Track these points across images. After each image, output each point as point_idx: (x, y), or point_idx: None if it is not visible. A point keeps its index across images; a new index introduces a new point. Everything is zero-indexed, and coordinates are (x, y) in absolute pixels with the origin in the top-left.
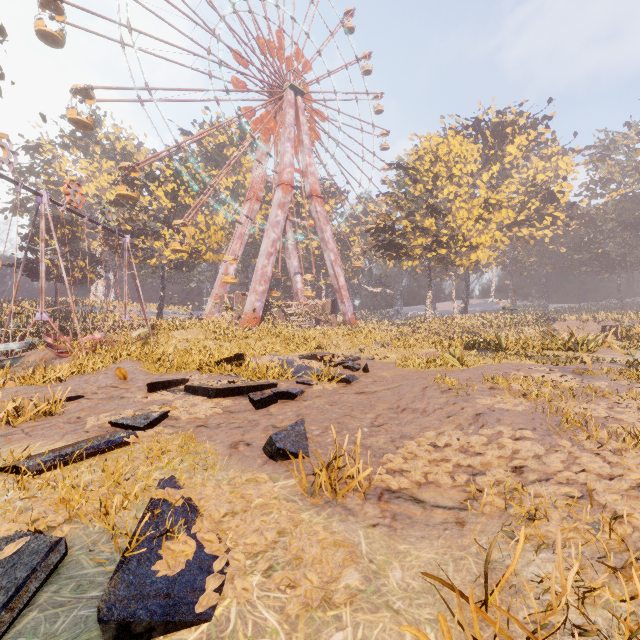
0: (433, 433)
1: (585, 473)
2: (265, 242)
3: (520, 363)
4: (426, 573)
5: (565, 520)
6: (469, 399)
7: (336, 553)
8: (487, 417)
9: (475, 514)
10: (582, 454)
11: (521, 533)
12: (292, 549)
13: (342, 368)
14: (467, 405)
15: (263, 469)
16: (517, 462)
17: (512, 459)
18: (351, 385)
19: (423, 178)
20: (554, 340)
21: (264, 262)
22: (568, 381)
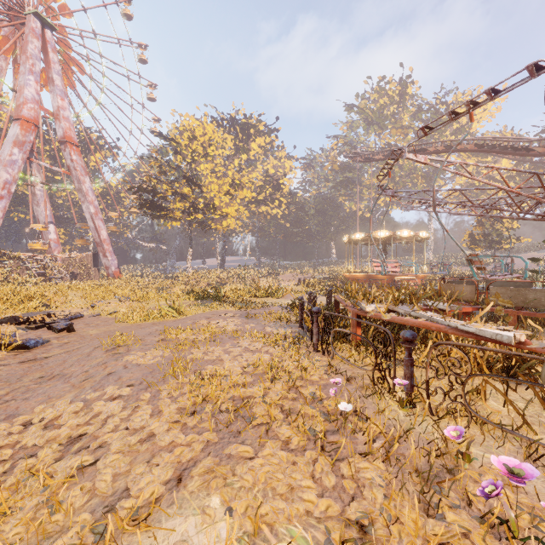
0: (43, 406)
1: (122, 431)
2: None
3: (224, 310)
4: None
5: (35, 507)
6: (122, 356)
7: None
8: (112, 376)
9: None
10: (144, 407)
11: None
12: None
13: (46, 330)
14: (112, 364)
15: None
16: (83, 430)
17: (88, 425)
18: (29, 351)
19: (183, 151)
20: (260, 290)
21: None
22: (230, 326)
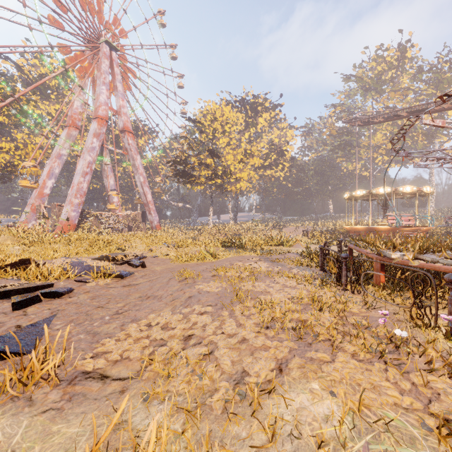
0: (154, 315)
1: (221, 335)
2: (81, 163)
3: (248, 255)
4: None
5: (187, 375)
6: (192, 285)
7: None
8: (193, 299)
9: (139, 380)
10: (228, 320)
11: (124, 401)
12: None
13: (127, 265)
14: (188, 290)
15: None
16: (190, 332)
17: (191, 329)
18: (124, 279)
19: (206, 130)
20: (273, 240)
21: (80, 179)
22: (261, 267)
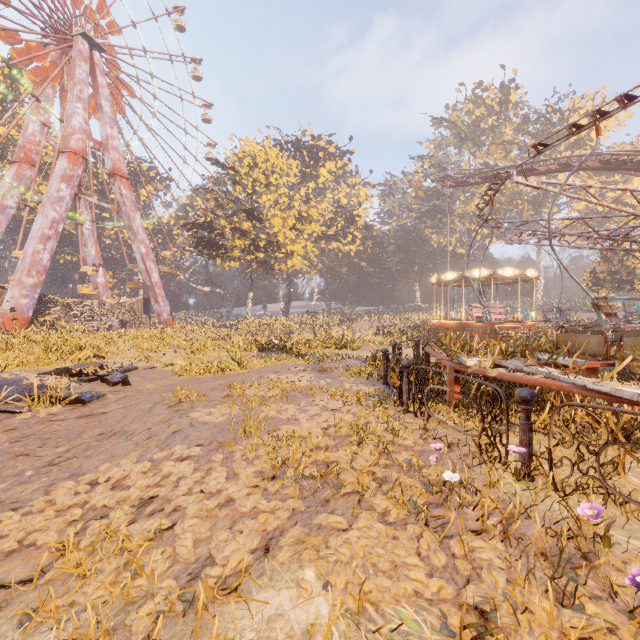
0: (108, 465)
1: (197, 494)
2: (39, 221)
3: (293, 363)
4: None
5: (115, 571)
6: (186, 413)
7: None
8: (179, 435)
9: (37, 586)
10: (218, 469)
11: None
12: None
13: (100, 383)
14: (177, 421)
15: None
16: (154, 491)
17: (158, 487)
18: (85, 406)
19: (242, 180)
20: (332, 340)
21: (37, 247)
22: (302, 381)
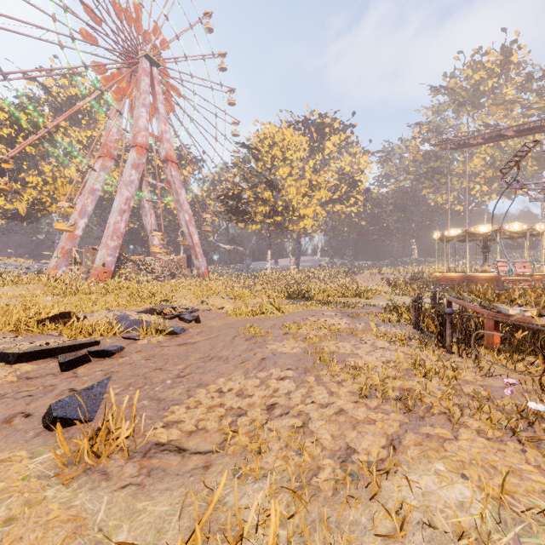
0: (224, 379)
1: (312, 404)
2: (118, 199)
3: (320, 309)
4: (122, 541)
5: (281, 450)
6: (263, 345)
7: (60, 532)
8: (268, 361)
9: (223, 455)
10: (317, 388)
11: (224, 478)
12: (5, 541)
13: (178, 320)
14: (259, 351)
15: (30, 443)
16: (273, 400)
17: (272, 397)
18: (178, 337)
19: (263, 158)
20: (347, 290)
21: (117, 218)
22: (341, 324)
